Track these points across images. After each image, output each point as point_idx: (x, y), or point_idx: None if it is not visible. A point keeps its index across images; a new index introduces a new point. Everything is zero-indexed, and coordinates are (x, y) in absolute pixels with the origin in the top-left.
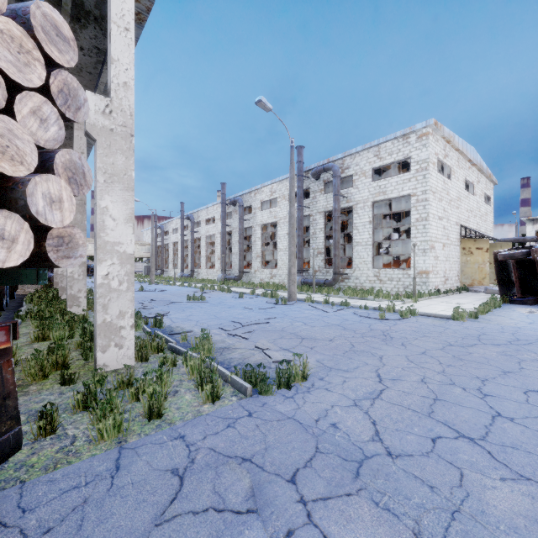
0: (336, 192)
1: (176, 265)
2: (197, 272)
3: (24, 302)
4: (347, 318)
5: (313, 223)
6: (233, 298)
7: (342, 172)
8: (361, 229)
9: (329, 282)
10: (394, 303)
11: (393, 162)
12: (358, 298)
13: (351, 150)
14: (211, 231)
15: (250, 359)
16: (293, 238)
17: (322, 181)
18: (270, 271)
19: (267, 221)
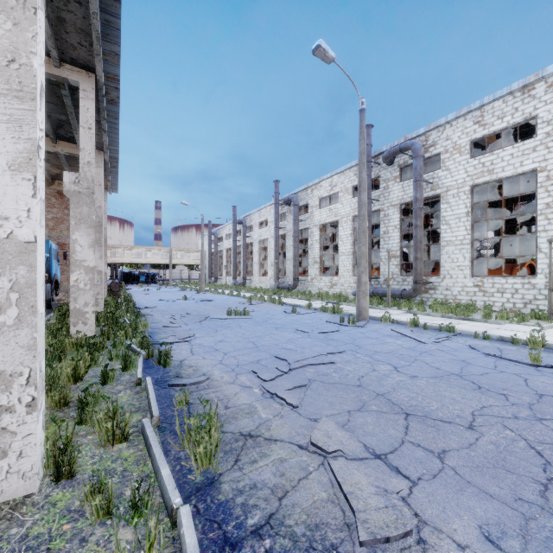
0: (418, 177)
1: (229, 272)
2: (249, 280)
3: (52, 313)
4: (466, 357)
5: (385, 219)
6: (284, 312)
7: (425, 151)
8: (453, 223)
9: (408, 293)
10: (544, 332)
11: (506, 128)
12: (458, 318)
13: (439, 120)
14: (264, 235)
15: (296, 497)
16: (364, 234)
17: (396, 165)
18: (329, 279)
19: (326, 220)
